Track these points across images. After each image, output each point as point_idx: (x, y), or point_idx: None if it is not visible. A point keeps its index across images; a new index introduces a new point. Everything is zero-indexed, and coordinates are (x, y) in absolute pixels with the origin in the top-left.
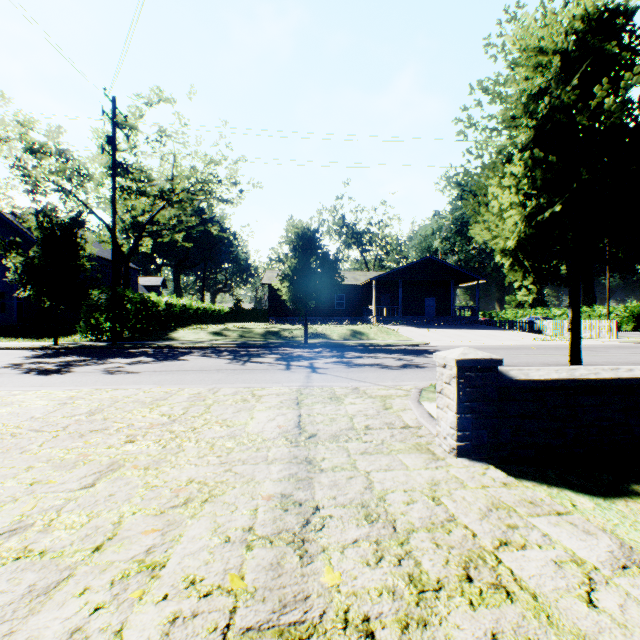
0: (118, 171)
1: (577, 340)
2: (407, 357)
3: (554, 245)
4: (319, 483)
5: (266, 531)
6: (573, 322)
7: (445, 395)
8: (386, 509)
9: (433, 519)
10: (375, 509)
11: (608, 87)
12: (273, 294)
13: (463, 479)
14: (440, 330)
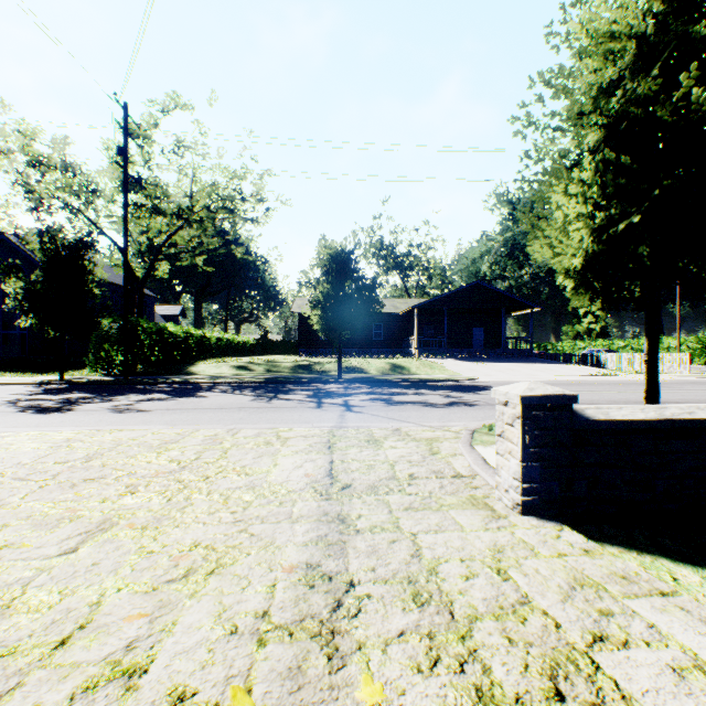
0: (131, 186)
1: (654, 374)
2: (454, 394)
3: (627, 264)
4: (354, 549)
5: (285, 617)
6: (650, 353)
7: (507, 439)
8: (439, 586)
9: (501, 601)
10: (425, 586)
11: (696, 74)
12: (303, 324)
13: (533, 544)
14: (490, 364)
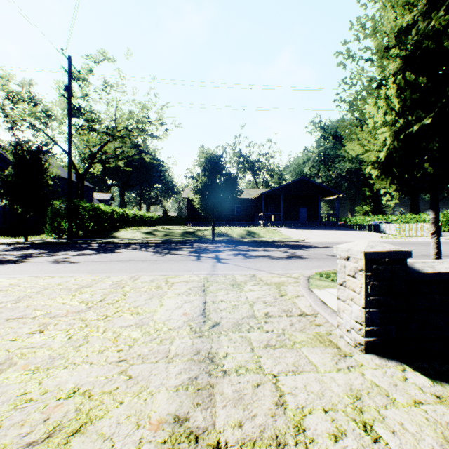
0: (74, 113)
1: (437, 236)
2: (290, 250)
3: (416, 158)
4: (221, 395)
5: None
6: (434, 221)
7: (348, 288)
8: None
9: None
10: None
11: None
12: (190, 205)
13: (386, 388)
14: (311, 231)
